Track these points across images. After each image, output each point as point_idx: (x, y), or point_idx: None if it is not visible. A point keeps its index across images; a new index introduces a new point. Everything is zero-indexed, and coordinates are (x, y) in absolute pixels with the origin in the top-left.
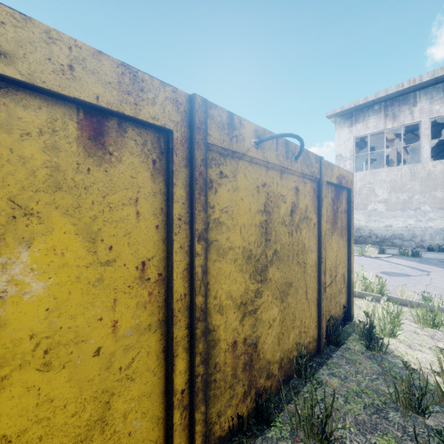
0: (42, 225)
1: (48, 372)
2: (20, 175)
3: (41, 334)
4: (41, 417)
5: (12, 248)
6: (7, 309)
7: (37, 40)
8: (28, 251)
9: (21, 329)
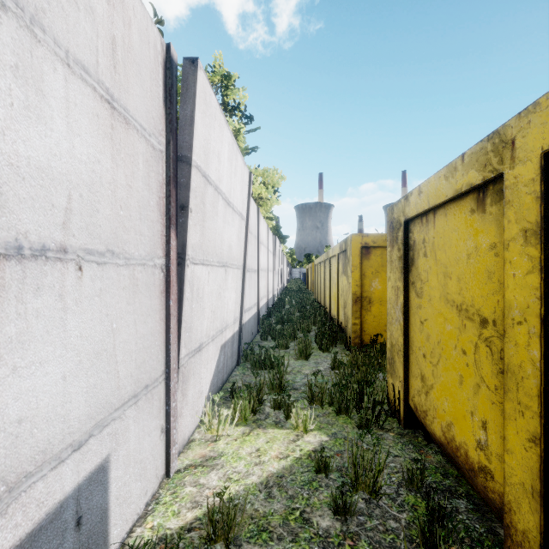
0: (380, 274)
1: (381, 306)
2: (376, 264)
3: (380, 297)
4: (380, 315)
5: (375, 279)
6: (374, 291)
7: (380, 237)
8: (377, 280)
9: (377, 295)
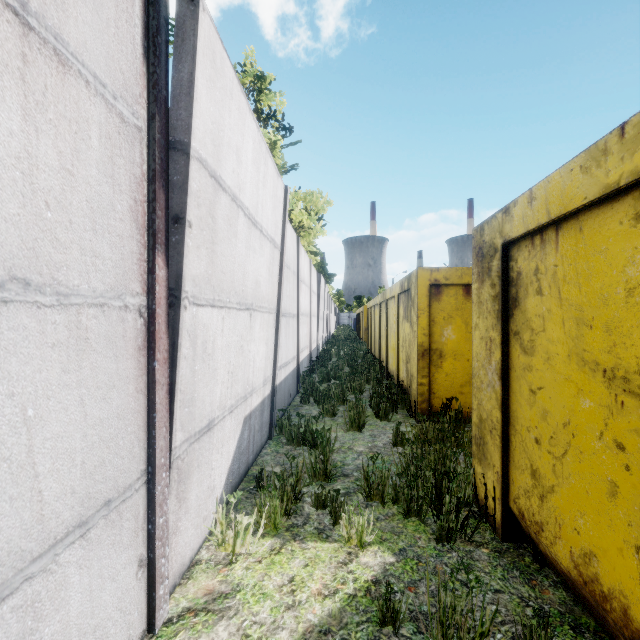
0: (454, 320)
1: (455, 361)
2: (449, 307)
3: (454, 350)
4: (454, 372)
5: (448, 326)
6: (447, 341)
7: (454, 272)
8: (451, 327)
9: (449, 347)
